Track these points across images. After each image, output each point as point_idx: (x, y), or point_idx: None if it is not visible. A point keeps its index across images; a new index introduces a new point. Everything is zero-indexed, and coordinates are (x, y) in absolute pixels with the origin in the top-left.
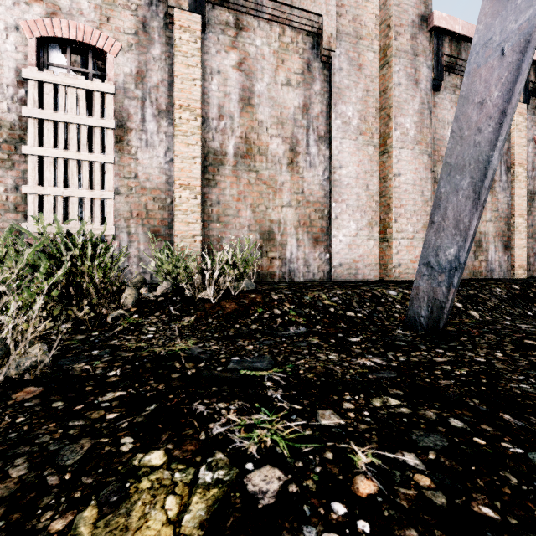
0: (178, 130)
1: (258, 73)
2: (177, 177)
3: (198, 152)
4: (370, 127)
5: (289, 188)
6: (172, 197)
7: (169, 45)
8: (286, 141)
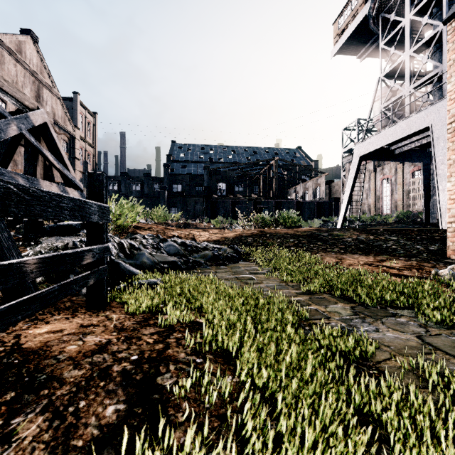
0: None
1: None
2: None
3: None
4: None
5: None
6: None
7: None
8: None
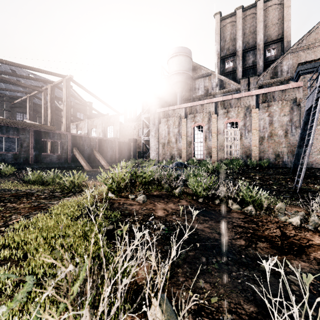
0: (253, 134)
1: (274, 115)
2: (252, 144)
3: (257, 138)
4: (318, 120)
5: (284, 143)
6: (251, 148)
7: (250, 116)
8: (283, 130)
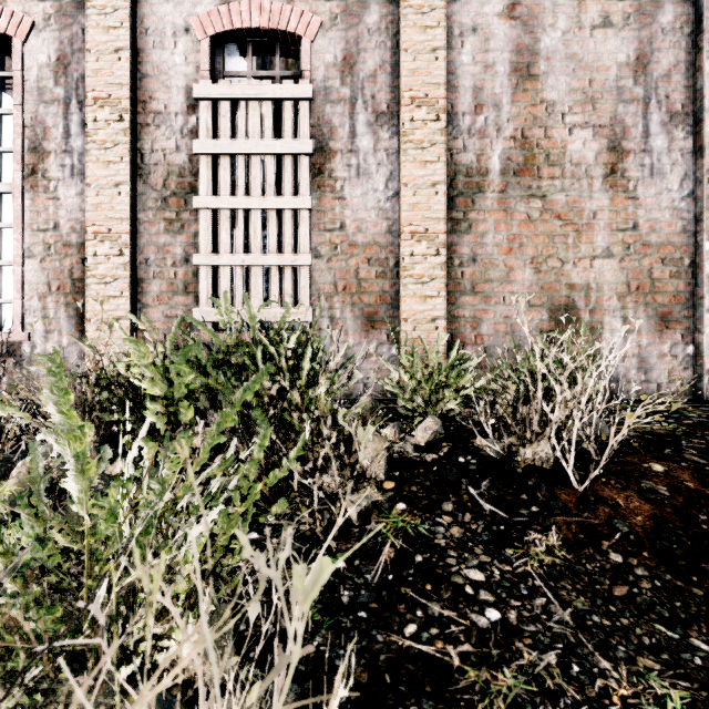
0: (409, 140)
1: (545, 15)
2: (406, 221)
3: (440, 173)
4: None
5: (607, 222)
6: (396, 255)
7: (392, 3)
8: (601, 134)
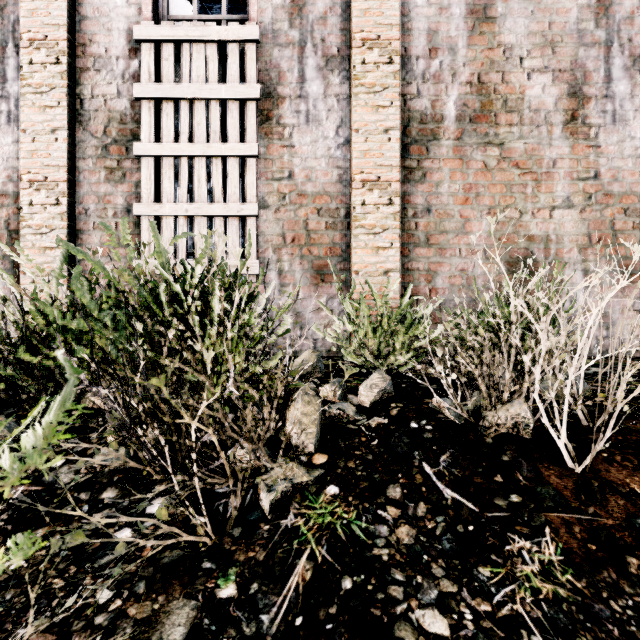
0: (360, 84)
1: None
2: (357, 169)
3: (393, 118)
4: None
5: (567, 171)
6: (347, 205)
7: None
8: (561, 78)
